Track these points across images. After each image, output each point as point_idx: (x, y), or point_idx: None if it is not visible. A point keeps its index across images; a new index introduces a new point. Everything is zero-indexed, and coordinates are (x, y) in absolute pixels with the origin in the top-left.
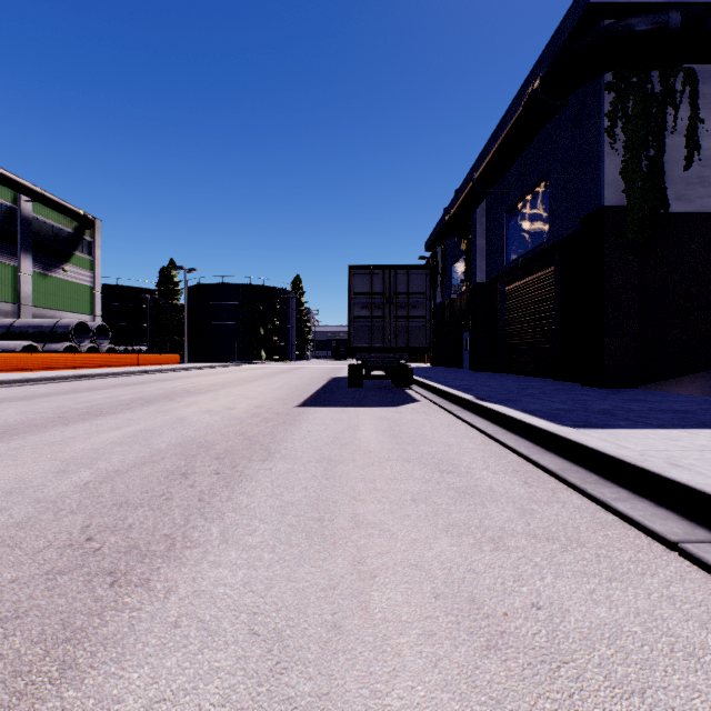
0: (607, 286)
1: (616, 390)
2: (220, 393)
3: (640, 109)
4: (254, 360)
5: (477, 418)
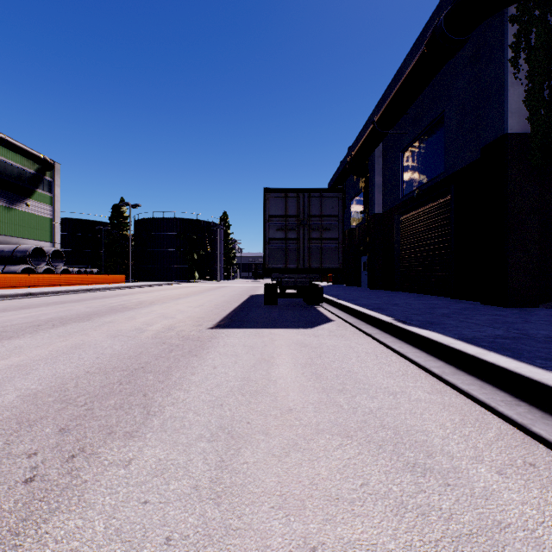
0: (510, 209)
1: (522, 309)
2: (142, 312)
3: (543, 40)
4: (189, 280)
5: (405, 345)
